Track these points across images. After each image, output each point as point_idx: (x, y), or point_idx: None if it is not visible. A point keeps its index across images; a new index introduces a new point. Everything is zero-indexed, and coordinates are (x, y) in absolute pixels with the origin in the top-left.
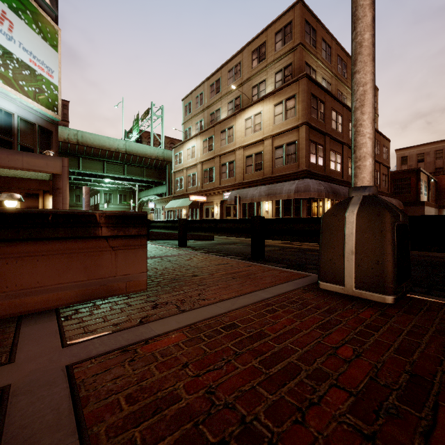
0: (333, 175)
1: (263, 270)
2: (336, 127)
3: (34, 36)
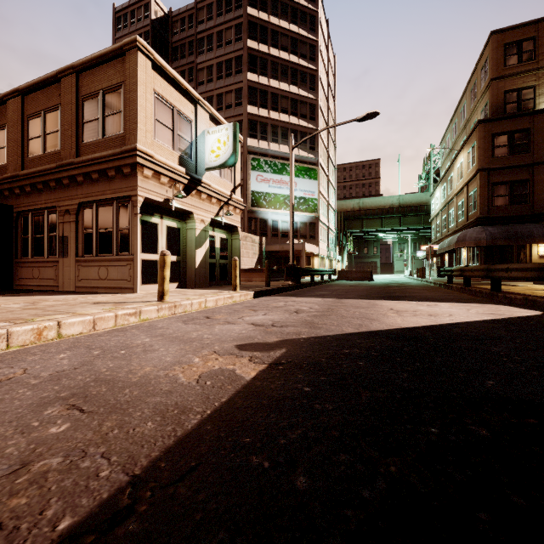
0: None
1: None
2: None
3: (305, 181)
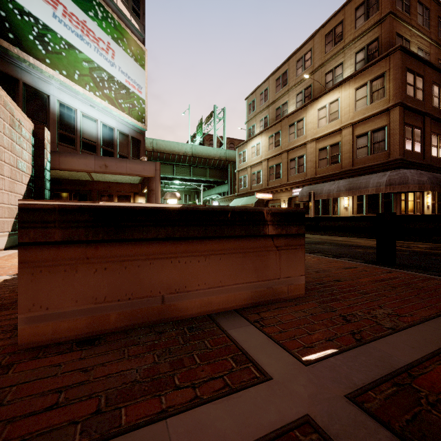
0: (434, 163)
1: (417, 278)
2: (439, 104)
3: (128, 59)
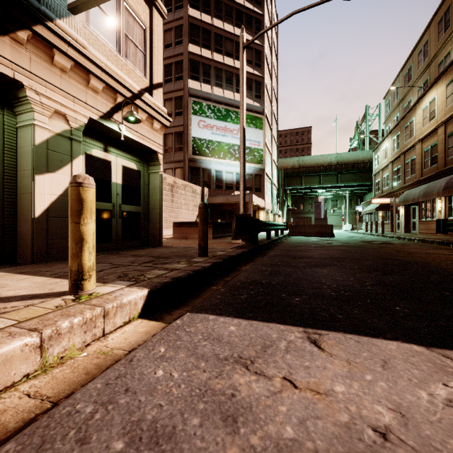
0: None
1: None
2: None
3: (251, 130)
